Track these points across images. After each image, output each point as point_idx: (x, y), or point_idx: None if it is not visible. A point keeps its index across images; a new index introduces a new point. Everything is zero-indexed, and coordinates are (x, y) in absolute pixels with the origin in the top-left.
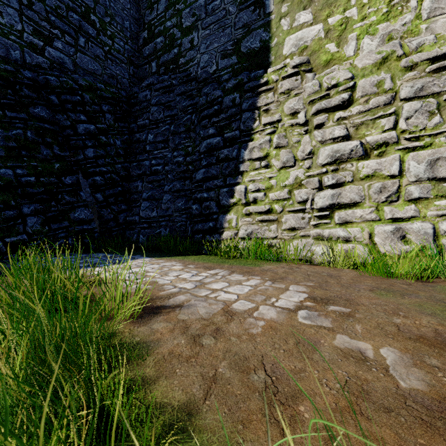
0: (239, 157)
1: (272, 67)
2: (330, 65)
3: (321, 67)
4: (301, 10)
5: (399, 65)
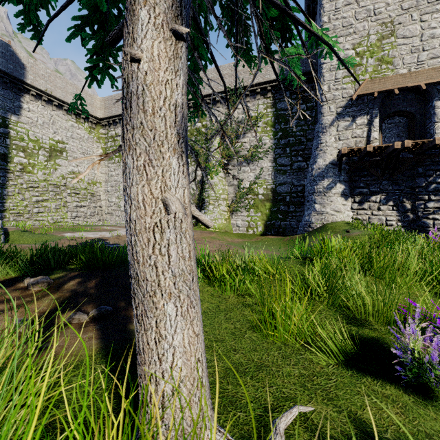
0: (3, 193)
1: (10, 164)
2: (30, 173)
3: (28, 172)
4: (21, 151)
5: (49, 183)
